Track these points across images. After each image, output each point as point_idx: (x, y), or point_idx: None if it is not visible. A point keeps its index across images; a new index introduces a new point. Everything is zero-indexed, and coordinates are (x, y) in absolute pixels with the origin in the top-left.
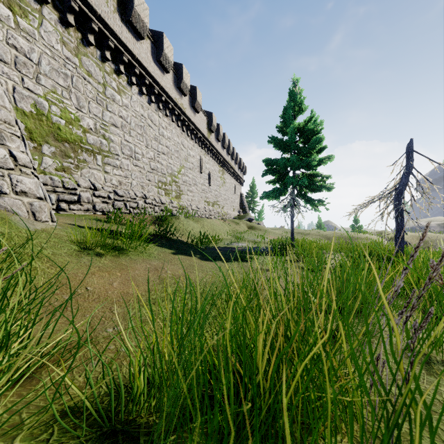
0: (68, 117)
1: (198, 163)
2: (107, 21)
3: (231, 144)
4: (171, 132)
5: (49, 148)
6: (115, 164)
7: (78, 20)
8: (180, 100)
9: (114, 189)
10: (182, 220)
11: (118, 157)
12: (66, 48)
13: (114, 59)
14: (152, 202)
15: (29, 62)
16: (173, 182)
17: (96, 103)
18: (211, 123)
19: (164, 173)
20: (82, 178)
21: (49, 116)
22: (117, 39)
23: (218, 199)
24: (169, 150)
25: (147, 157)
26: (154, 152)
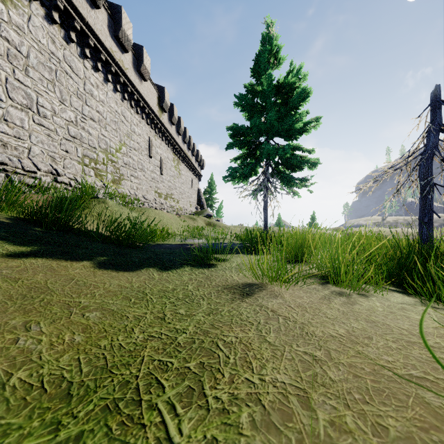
0: None
1: (146, 144)
2: None
3: (187, 131)
4: (105, 95)
5: None
6: None
7: None
8: (119, 56)
9: None
10: (111, 205)
11: None
12: None
13: None
14: (69, 181)
15: None
16: (109, 162)
17: None
18: (163, 100)
19: (94, 146)
20: None
21: None
22: None
23: (172, 192)
24: (102, 118)
25: (62, 118)
26: (76, 114)
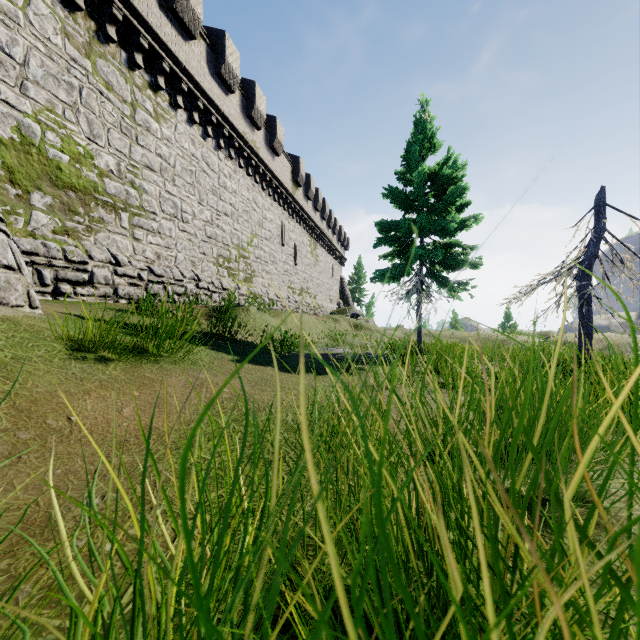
0: (74, 151)
1: (278, 231)
2: (138, 7)
3: (327, 205)
4: (237, 183)
5: (43, 197)
6: (150, 228)
7: (91, 1)
8: (251, 136)
9: (149, 265)
10: (254, 313)
11: (155, 217)
12: (71, 43)
13: (149, 66)
14: (208, 286)
15: (8, 59)
16: (241, 258)
17: (119, 132)
18: (297, 173)
19: (227, 243)
20: (96, 247)
21: (43, 148)
22: (153, 36)
23: (307, 285)
24: (235, 210)
25: (201, 219)
26: (211, 212)
